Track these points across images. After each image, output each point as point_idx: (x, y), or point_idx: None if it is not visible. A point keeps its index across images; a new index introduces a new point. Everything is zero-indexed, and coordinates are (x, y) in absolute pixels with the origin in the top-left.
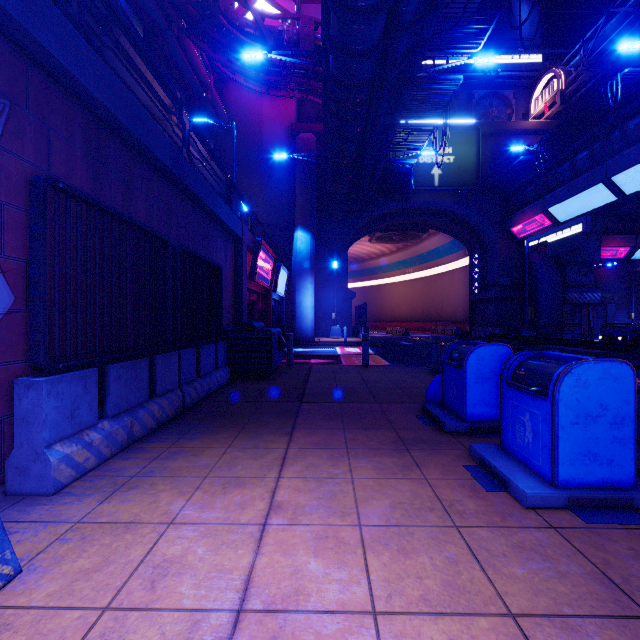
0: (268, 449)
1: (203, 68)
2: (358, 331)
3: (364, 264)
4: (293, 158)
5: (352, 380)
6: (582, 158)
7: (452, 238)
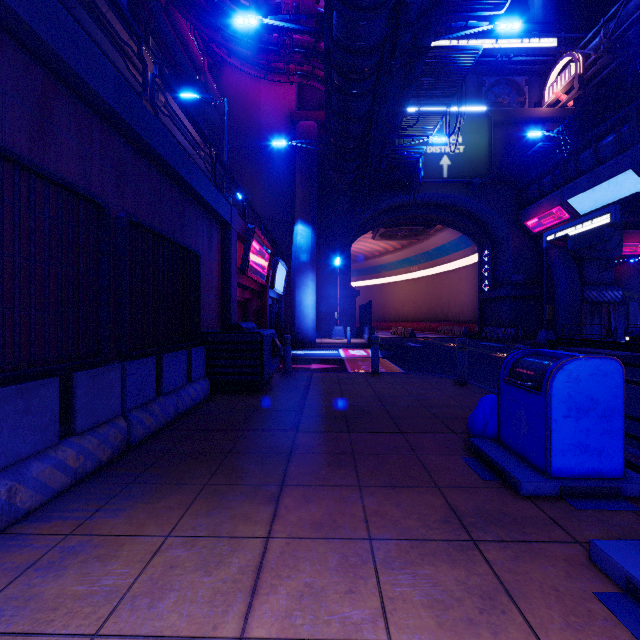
0: (235, 540)
1: (195, 48)
2: (362, 332)
3: (367, 262)
4: (293, 149)
5: (362, 394)
6: (607, 143)
7: (460, 234)
